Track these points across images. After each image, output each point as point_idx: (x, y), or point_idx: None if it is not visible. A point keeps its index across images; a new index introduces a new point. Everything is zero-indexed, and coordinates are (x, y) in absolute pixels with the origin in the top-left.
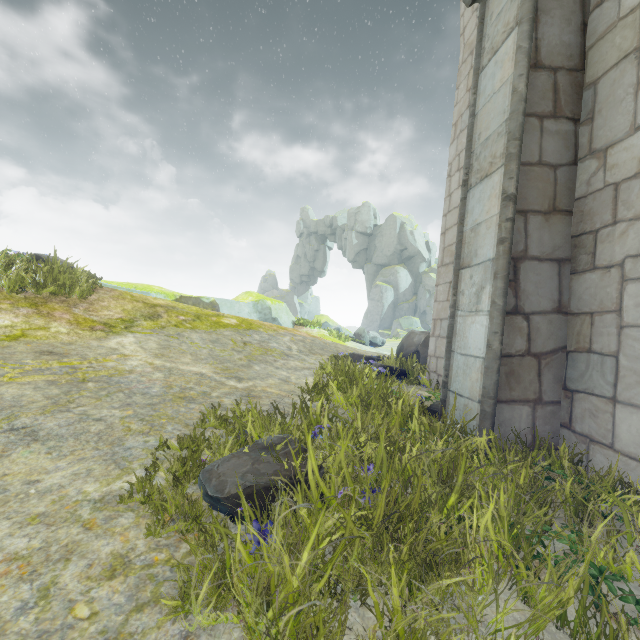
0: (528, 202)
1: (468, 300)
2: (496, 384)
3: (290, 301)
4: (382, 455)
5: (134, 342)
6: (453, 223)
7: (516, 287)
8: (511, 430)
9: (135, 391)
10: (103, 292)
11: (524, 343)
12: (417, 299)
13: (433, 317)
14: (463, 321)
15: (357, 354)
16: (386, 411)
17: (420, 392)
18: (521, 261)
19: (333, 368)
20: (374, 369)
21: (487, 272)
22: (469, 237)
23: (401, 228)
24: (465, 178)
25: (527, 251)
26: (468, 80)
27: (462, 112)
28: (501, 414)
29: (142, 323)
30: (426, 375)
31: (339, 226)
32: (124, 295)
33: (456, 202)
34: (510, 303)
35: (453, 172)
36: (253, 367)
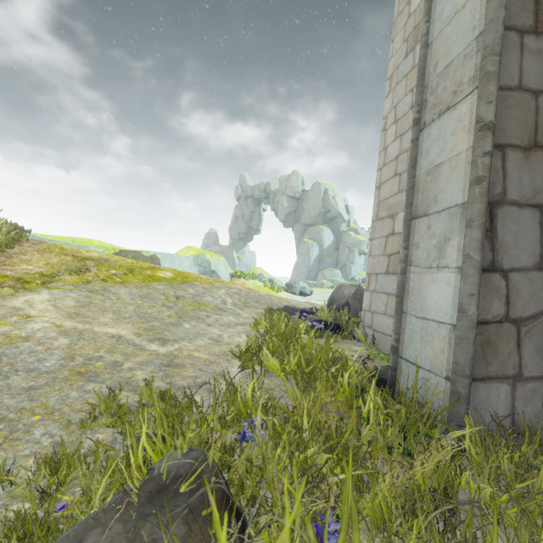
0: (506, 134)
1: (425, 254)
2: (472, 359)
3: (230, 255)
4: (350, 506)
5: (47, 300)
6: (389, 176)
7: (492, 238)
8: (490, 416)
9: (19, 367)
10: (28, 245)
11: (502, 307)
12: (338, 254)
13: (367, 271)
14: (419, 278)
15: (291, 307)
16: (331, 385)
17: (356, 348)
18: (498, 206)
19: (267, 324)
20: (309, 323)
21: (454, 220)
22: (424, 182)
23: (325, 193)
24: (417, 116)
25: (505, 194)
26: (405, 30)
27: (398, 63)
28: (476, 395)
29: (65, 278)
30: (360, 329)
31: (272, 191)
32: (52, 248)
33: (392, 155)
34: (486, 258)
35: (389, 125)
36: (182, 325)
